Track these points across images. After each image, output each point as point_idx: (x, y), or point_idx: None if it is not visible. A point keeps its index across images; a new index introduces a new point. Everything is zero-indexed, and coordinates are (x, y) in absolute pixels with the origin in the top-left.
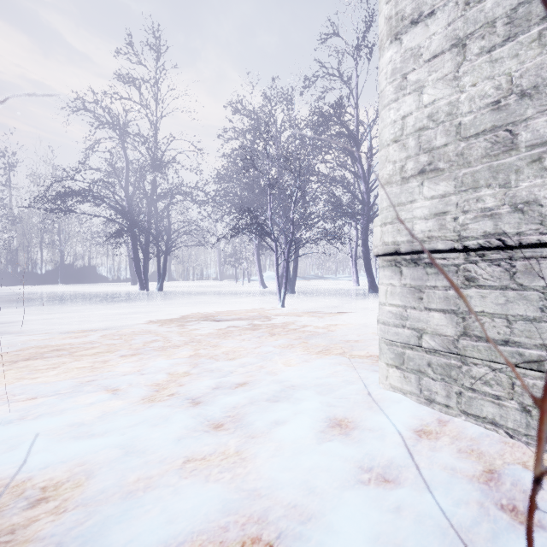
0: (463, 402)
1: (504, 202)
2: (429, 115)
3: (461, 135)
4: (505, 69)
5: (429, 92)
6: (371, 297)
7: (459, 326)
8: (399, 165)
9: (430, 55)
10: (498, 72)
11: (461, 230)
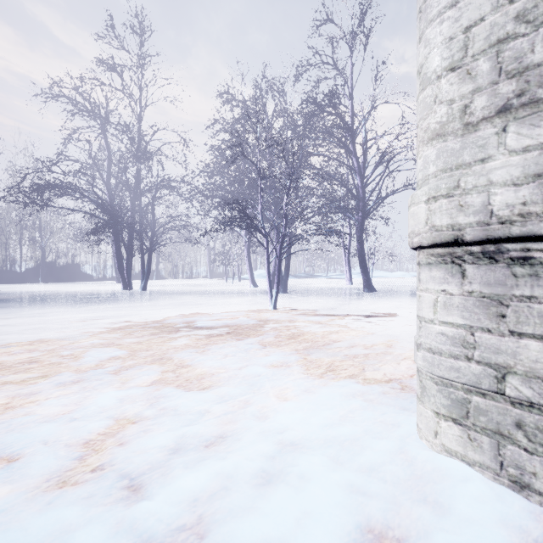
0: None
1: None
2: (519, 15)
3: None
4: None
5: None
6: (367, 296)
7: None
8: (459, 105)
9: None
10: None
11: None
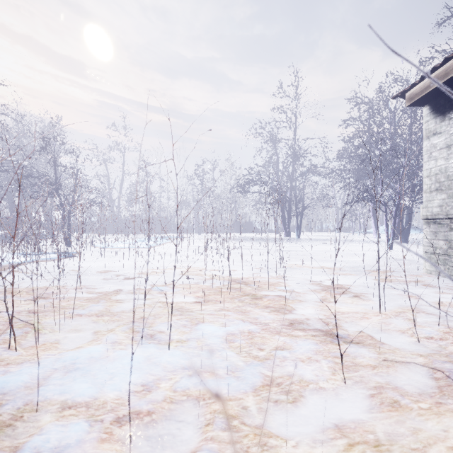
0: (449, 271)
1: None
2: (439, 170)
3: (449, 179)
4: None
5: (439, 161)
6: None
7: (448, 245)
8: (429, 186)
9: (439, 148)
10: None
11: (447, 212)
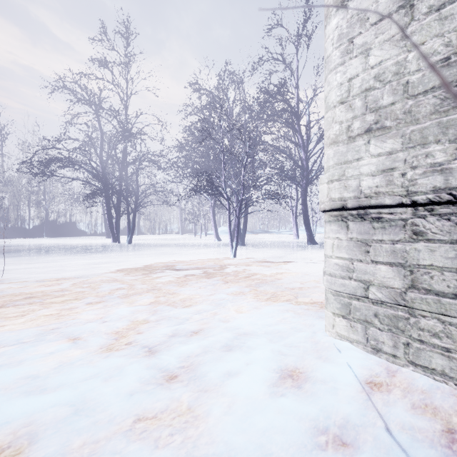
0: (411, 352)
1: (455, 156)
2: (376, 76)
3: (409, 93)
4: (455, 26)
5: (376, 54)
6: (309, 248)
7: (406, 279)
8: (346, 125)
9: (376, 19)
10: (448, 29)
11: (410, 185)
